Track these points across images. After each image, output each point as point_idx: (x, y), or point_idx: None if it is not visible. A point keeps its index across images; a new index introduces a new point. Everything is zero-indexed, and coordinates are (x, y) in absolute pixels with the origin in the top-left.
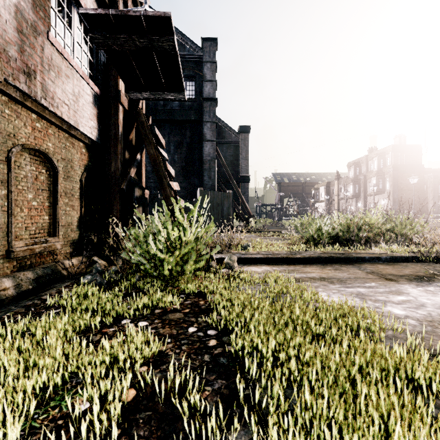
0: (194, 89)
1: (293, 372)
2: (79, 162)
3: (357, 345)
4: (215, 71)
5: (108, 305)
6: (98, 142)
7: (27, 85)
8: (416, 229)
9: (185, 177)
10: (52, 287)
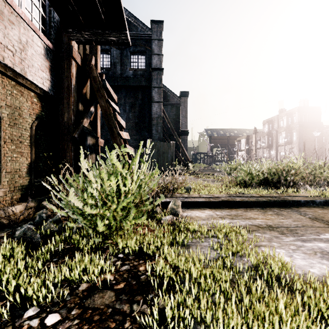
0: (145, 61)
1: None
2: (29, 111)
3: None
4: (161, 47)
5: (13, 284)
6: (51, 93)
7: None
8: None
9: (138, 130)
10: None
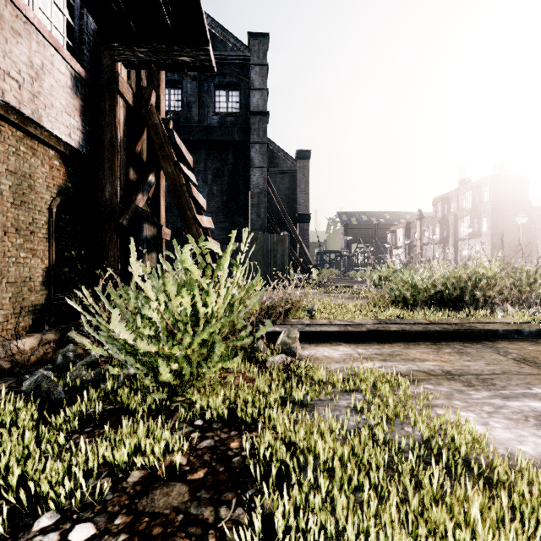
0: (239, 100)
1: None
2: (47, 180)
3: None
4: (266, 77)
5: (16, 472)
6: (83, 152)
7: None
8: None
9: (227, 214)
10: None
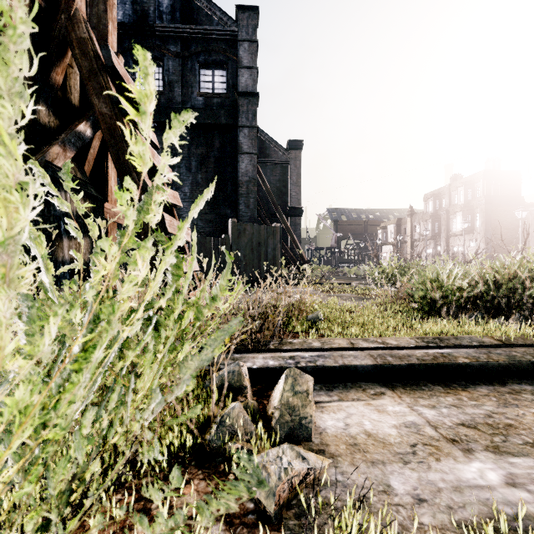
0: (226, 80)
1: None
2: None
3: None
4: (255, 54)
5: None
6: None
7: None
8: None
9: (213, 205)
10: None
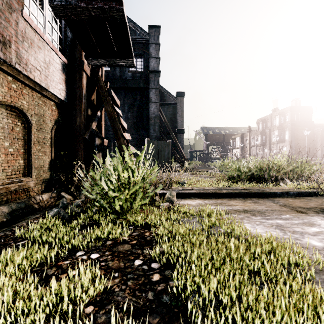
0: (143, 64)
1: (236, 319)
2: (50, 117)
3: (294, 285)
4: (158, 51)
5: (66, 238)
6: (66, 101)
7: (3, 52)
8: (312, 169)
9: (136, 130)
10: (24, 218)
